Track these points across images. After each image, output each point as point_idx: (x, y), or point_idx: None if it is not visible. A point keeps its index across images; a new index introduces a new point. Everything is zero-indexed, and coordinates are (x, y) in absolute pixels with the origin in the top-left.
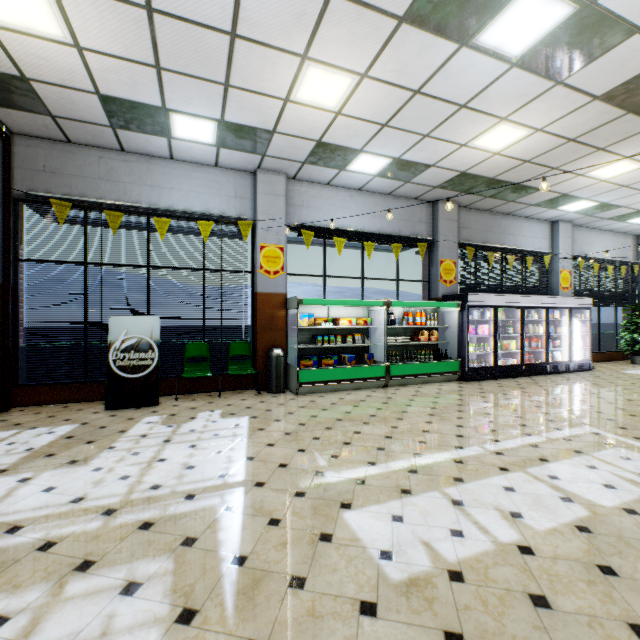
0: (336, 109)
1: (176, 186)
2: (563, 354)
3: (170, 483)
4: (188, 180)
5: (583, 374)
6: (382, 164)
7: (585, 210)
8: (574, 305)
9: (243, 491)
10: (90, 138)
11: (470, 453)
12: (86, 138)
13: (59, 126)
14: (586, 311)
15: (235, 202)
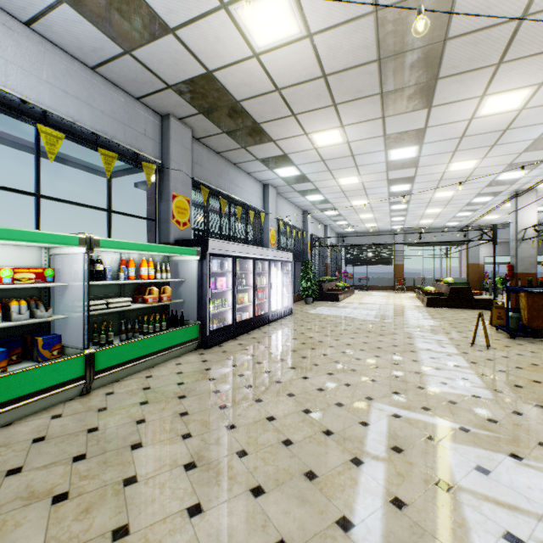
0: None
1: None
2: (277, 302)
3: None
4: None
5: (292, 318)
6: None
7: (290, 178)
8: (284, 258)
9: None
10: None
11: None
12: None
13: None
14: (289, 264)
15: None
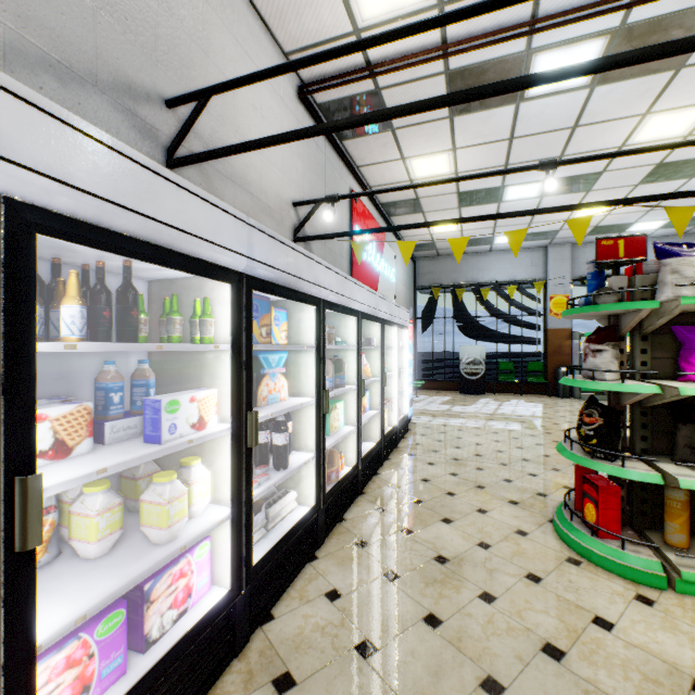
0: (604, 214)
1: (492, 267)
2: None
3: (508, 413)
4: (499, 262)
5: None
6: (660, 223)
7: None
8: None
9: (542, 418)
10: (449, 253)
11: None
12: (447, 253)
13: (437, 252)
14: None
15: (531, 269)
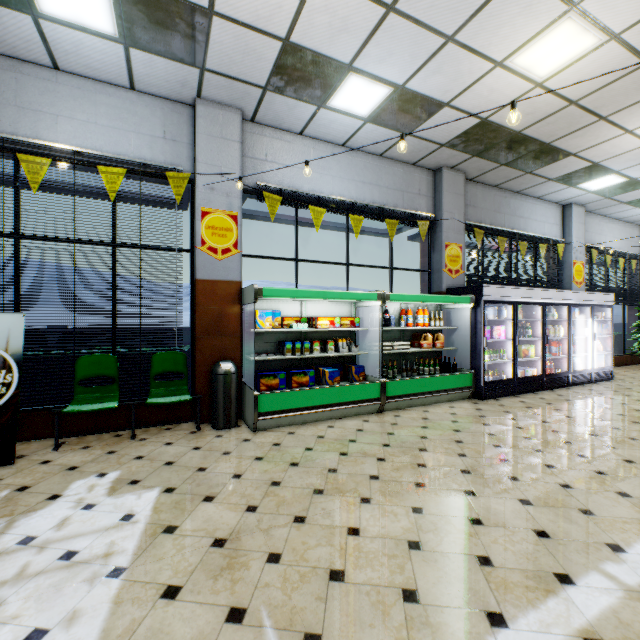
0: None
1: (65, 112)
2: (583, 361)
3: None
4: (86, 105)
5: (609, 385)
6: (378, 98)
7: (607, 189)
8: (597, 302)
9: None
10: None
11: (600, 603)
12: None
13: None
14: (606, 309)
15: (164, 146)
